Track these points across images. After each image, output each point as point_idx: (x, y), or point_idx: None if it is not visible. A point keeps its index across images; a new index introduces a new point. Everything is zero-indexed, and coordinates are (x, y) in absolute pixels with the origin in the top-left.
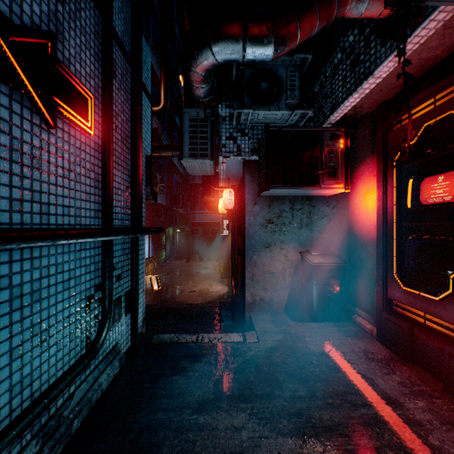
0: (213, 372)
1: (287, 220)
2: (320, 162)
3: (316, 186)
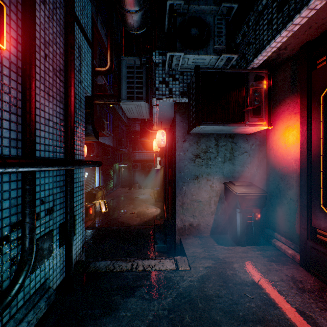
0: (146, 311)
1: (213, 155)
2: (246, 101)
3: (242, 123)
